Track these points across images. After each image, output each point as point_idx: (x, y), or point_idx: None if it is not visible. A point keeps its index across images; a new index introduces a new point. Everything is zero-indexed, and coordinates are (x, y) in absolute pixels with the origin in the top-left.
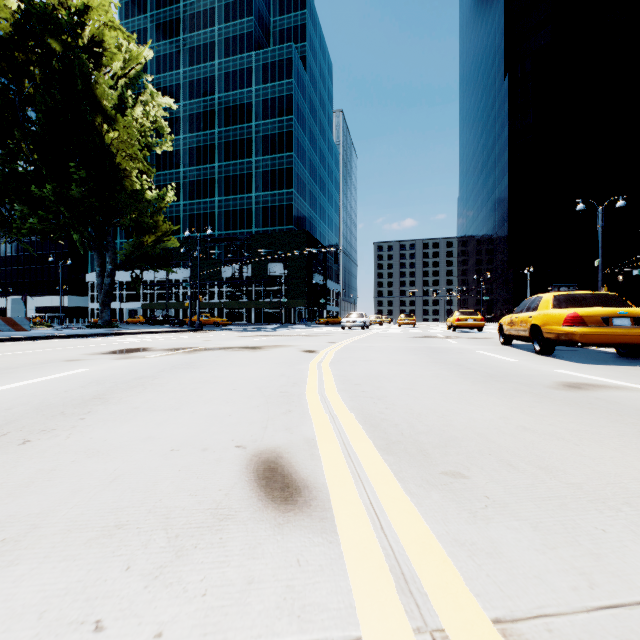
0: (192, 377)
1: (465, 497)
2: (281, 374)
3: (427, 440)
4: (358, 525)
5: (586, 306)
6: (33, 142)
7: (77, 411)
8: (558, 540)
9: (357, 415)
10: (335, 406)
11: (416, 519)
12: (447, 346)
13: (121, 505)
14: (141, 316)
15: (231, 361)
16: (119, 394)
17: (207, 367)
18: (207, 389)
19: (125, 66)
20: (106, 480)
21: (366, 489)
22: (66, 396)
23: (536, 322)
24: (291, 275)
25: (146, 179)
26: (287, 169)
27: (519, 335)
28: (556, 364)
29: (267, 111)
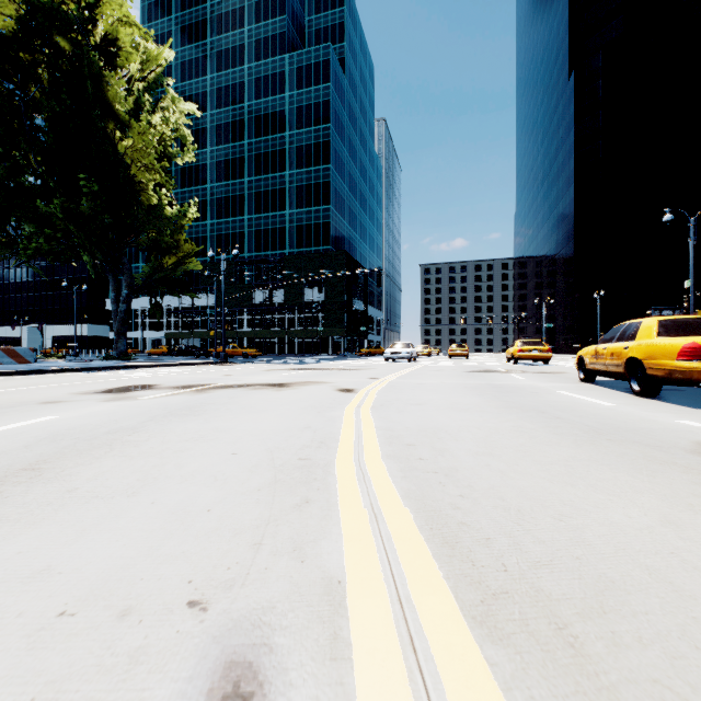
0: (185, 430)
1: None
2: (305, 426)
3: (558, 589)
4: None
5: None
6: (40, 152)
7: None
8: None
9: (416, 513)
10: (379, 491)
11: None
12: (515, 383)
13: None
14: (164, 346)
15: (246, 404)
16: (66, 461)
17: (212, 414)
18: (196, 452)
19: (143, 68)
20: None
21: None
22: None
23: (635, 355)
24: (328, 301)
25: (166, 194)
26: (324, 183)
27: (608, 371)
28: (673, 411)
29: (302, 119)
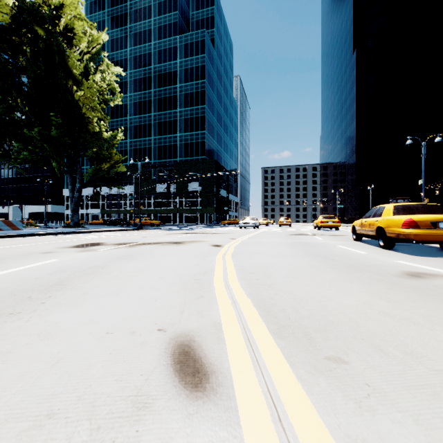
0: (131, 266)
1: (349, 384)
2: (196, 264)
3: (310, 324)
4: (259, 416)
5: (418, 213)
6: (25, 99)
7: (41, 296)
8: (441, 437)
9: (253, 300)
10: (236, 292)
11: (309, 410)
12: (315, 241)
13: (56, 391)
14: (100, 219)
15: (160, 253)
16: (75, 281)
17: (142, 258)
18: (140, 277)
19: (89, 46)
20: (49, 363)
21: (264, 375)
22: (36, 282)
23: (381, 225)
24: (204, 190)
25: (103, 124)
26: (201, 117)
27: (368, 234)
28: (397, 256)
29: (187, 77)
